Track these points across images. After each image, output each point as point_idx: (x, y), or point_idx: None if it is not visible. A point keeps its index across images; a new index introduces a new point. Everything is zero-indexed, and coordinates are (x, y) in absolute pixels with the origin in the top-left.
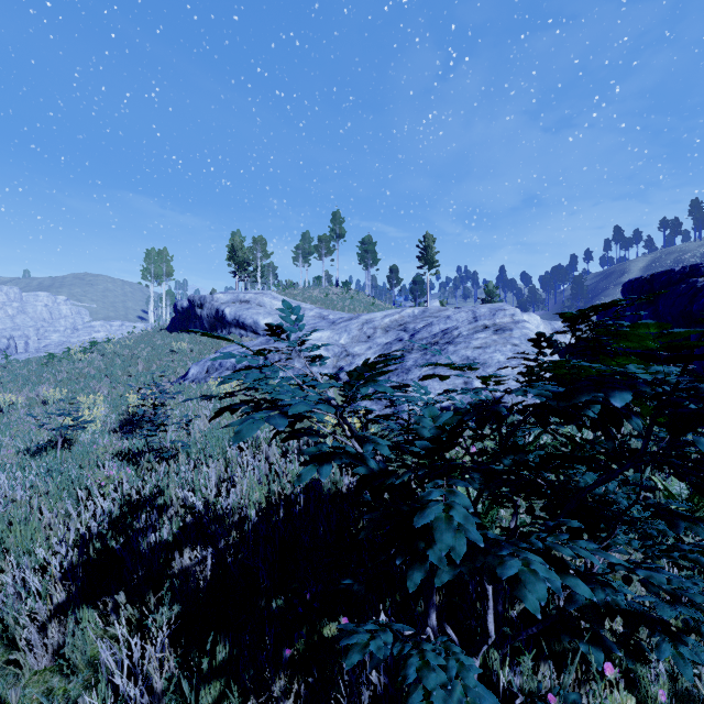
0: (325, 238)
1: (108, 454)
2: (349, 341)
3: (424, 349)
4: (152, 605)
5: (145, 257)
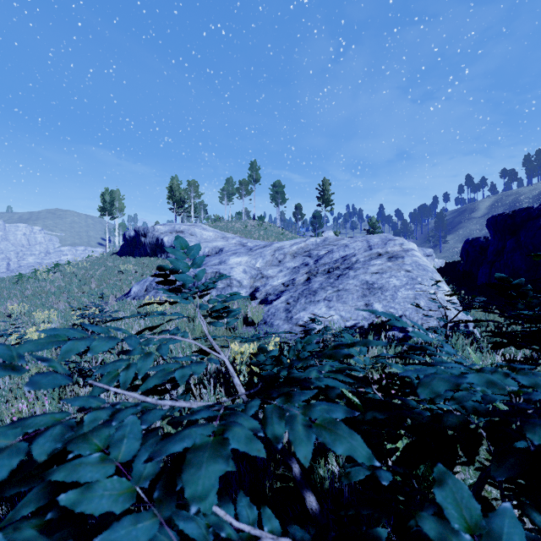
0: (244, 182)
1: None
2: (263, 265)
3: (327, 273)
4: None
5: (102, 196)
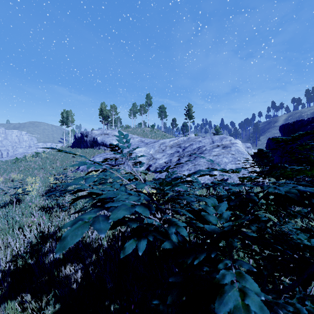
0: (143, 105)
1: (37, 208)
2: (154, 152)
3: (189, 156)
4: (43, 305)
5: (61, 114)
